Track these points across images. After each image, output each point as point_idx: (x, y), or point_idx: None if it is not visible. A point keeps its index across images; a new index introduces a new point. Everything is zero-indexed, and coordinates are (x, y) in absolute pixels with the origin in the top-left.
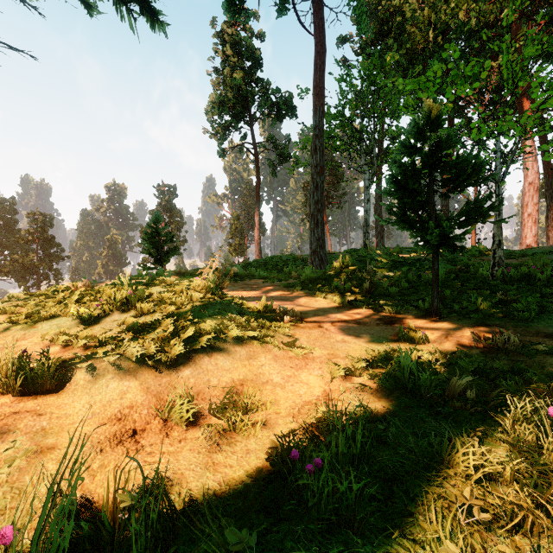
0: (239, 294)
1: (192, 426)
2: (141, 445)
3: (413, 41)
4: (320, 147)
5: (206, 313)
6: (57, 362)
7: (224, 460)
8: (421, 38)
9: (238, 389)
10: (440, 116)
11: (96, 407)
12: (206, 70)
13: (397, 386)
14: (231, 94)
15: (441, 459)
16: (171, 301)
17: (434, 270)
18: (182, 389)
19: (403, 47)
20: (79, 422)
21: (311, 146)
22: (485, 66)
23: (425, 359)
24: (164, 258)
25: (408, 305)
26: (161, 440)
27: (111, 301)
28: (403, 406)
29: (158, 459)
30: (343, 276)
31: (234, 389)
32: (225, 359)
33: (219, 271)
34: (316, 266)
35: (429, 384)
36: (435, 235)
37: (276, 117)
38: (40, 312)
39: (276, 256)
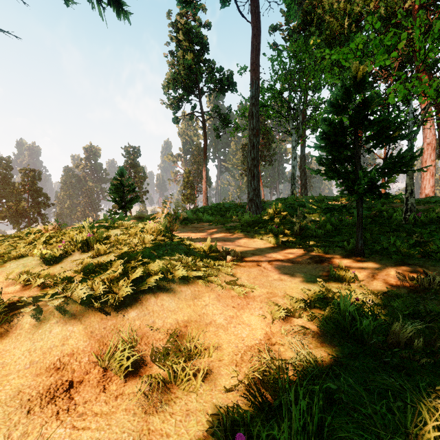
0: (188, 235)
1: (132, 376)
2: (74, 403)
3: (331, 28)
4: (256, 113)
5: (156, 254)
6: (3, 306)
7: (160, 426)
8: (338, 26)
9: (181, 331)
10: (364, 78)
11: (35, 355)
12: (163, 53)
13: (337, 329)
14: (183, 72)
15: (404, 429)
16: (125, 243)
17: (358, 215)
18: (127, 332)
19: (323, 34)
20: (14, 373)
21: (248, 113)
22: (401, 38)
23: (359, 299)
24: (127, 205)
25: (334, 245)
26: (96, 395)
27: (73, 242)
28: (347, 353)
29: (88, 423)
30: (277, 220)
31: (178, 331)
32: (171, 300)
33: (170, 216)
34: (253, 212)
35: (372, 330)
36: (363, 183)
37: (219, 91)
38: (10, 252)
39: (219, 203)
